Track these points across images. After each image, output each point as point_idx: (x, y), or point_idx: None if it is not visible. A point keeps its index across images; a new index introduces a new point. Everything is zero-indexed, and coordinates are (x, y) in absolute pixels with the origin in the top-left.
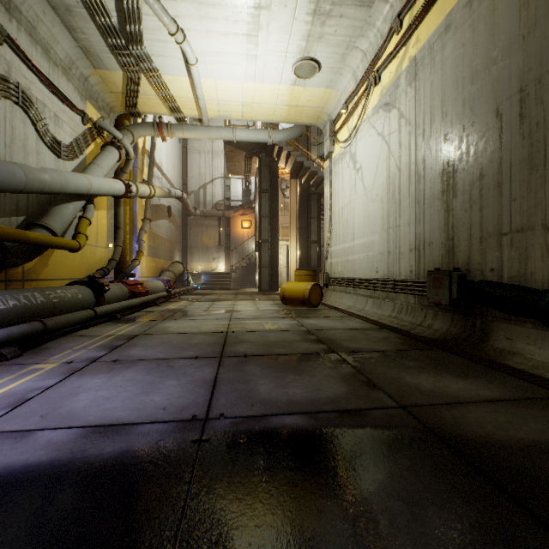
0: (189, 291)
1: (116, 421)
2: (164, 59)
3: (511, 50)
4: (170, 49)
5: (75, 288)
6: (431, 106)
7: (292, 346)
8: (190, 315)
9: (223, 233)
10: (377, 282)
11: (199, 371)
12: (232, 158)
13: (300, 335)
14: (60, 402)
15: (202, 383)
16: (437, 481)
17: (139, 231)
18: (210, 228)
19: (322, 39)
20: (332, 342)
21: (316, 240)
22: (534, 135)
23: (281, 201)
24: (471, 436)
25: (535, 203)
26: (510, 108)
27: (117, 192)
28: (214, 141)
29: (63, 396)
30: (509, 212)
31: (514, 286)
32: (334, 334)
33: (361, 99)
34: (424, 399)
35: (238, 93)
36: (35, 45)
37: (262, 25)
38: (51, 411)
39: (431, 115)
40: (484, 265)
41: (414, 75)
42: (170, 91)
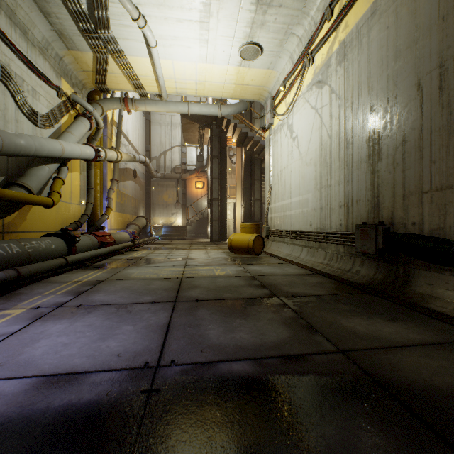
0: (151, 241)
1: (70, 370)
2: (128, 42)
3: (431, 30)
4: (133, 33)
5: (49, 239)
6: (358, 82)
7: (239, 290)
8: (150, 262)
9: (180, 192)
10: (311, 234)
11: (154, 315)
12: (188, 129)
13: (246, 281)
14: (20, 349)
15: (157, 327)
16: (385, 437)
17: (108, 190)
18: (169, 188)
19: (264, 26)
20: (273, 287)
21: (259, 198)
22: (453, 104)
23: (229, 165)
24: (410, 383)
25: (453, 165)
26: (431, 81)
27: (88, 156)
28: (173, 115)
29: (23, 343)
30: (430, 173)
31: (434, 238)
32: (275, 279)
33: (297, 78)
34: (360, 343)
35: (192, 73)
36: (14, 27)
37: (212, 13)
38: (10, 359)
39: (359, 90)
40: (406, 219)
41: (344, 56)
42: (134, 70)
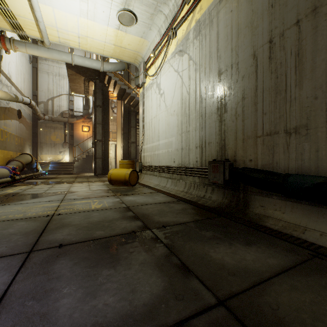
0: (36, 176)
1: None
2: None
3: (263, 14)
4: None
5: None
6: (210, 52)
7: (112, 225)
8: (23, 198)
9: (68, 134)
10: (175, 168)
11: None
12: (74, 80)
13: (120, 213)
14: None
15: None
16: None
17: None
18: (57, 130)
19: None
20: (146, 218)
21: (134, 141)
22: (279, 70)
23: (111, 115)
24: None
25: (279, 116)
26: (263, 53)
27: None
28: (61, 68)
29: None
30: (262, 122)
31: (266, 171)
32: (148, 209)
33: (164, 47)
34: (235, 282)
35: (74, 26)
36: None
37: None
38: None
39: (210, 58)
40: (245, 157)
41: (199, 32)
42: (9, 7)
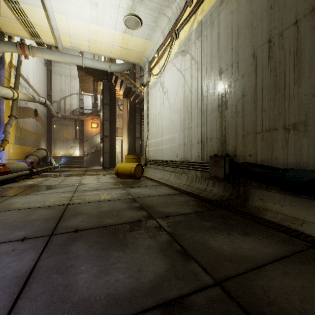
0: (50, 169)
1: None
2: None
3: (263, 15)
4: None
5: None
6: (211, 52)
7: (120, 215)
8: (41, 189)
9: (78, 130)
10: (177, 163)
11: (17, 259)
12: (84, 80)
13: (127, 203)
14: None
15: (11, 281)
16: None
17: (5, 124)
18: (69, 126)
19: (143, 3)
20: (150, 208)
21: (139, 137)
22: (278, 69)
23: (118, 112)
24: None
25: (278, 113)
26: (262, 52)
27: None
28: (72, 69)
29: None
30: (262, 118)
31: (265, 165)
32: (152, 200)
33: (167, 48)
34: (231, 267)
35: (84, 31)
36: None
37: None
38: None
39: (211, 57)
40: (245, 152)
41: (200, 33)
42: (28, 18)
